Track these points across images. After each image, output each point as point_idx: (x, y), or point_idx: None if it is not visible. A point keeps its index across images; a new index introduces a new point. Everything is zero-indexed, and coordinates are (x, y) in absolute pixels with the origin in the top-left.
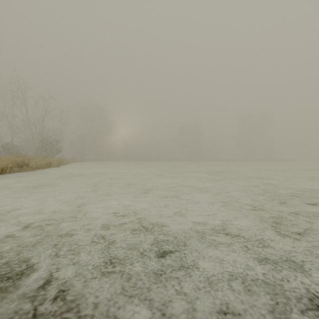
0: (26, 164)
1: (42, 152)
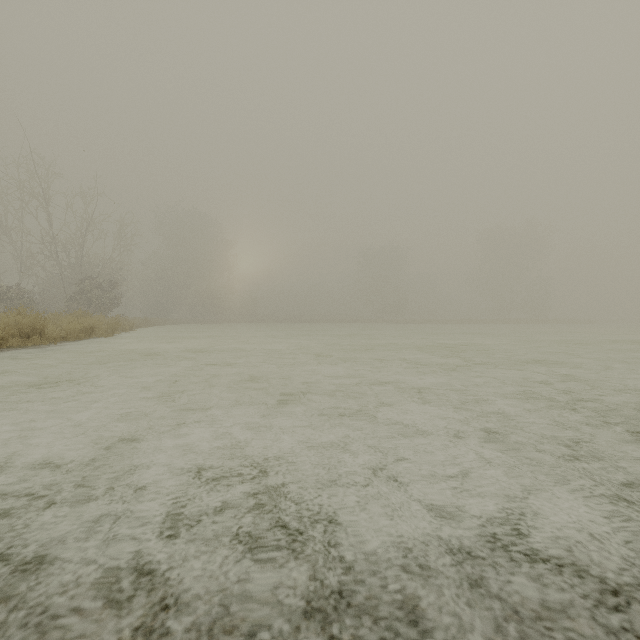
0: (39, 330)
1: (80, 306)
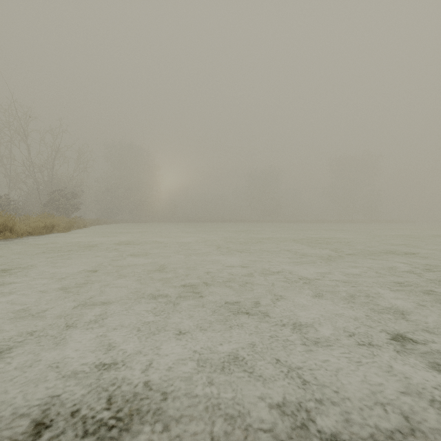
0: (9, 227)
1: (51, 210)
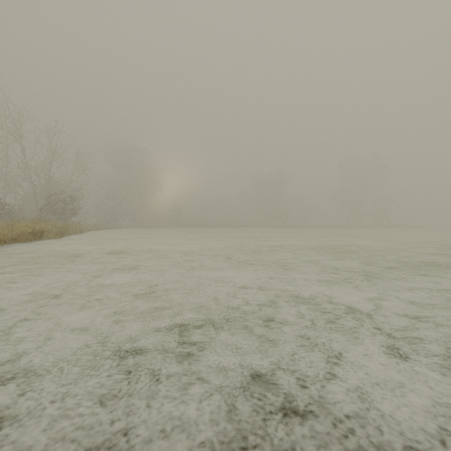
0: None
1: (48, 215)
